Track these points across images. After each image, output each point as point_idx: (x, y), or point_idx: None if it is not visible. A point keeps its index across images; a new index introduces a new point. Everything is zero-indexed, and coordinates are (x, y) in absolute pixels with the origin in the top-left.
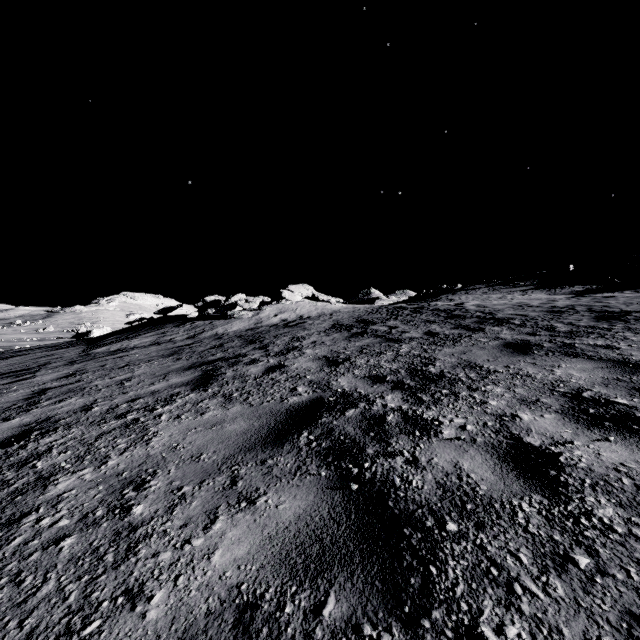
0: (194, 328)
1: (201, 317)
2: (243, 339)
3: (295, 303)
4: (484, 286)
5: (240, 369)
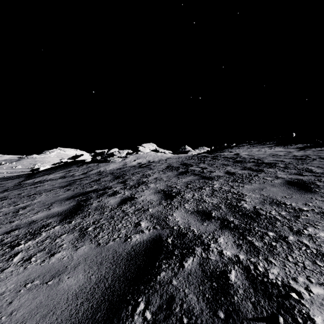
0: (87, 168)
1: (93, 161)
2: (113, 175)
3: (146, 153)
4: (247, 144)
5: (103, 200)
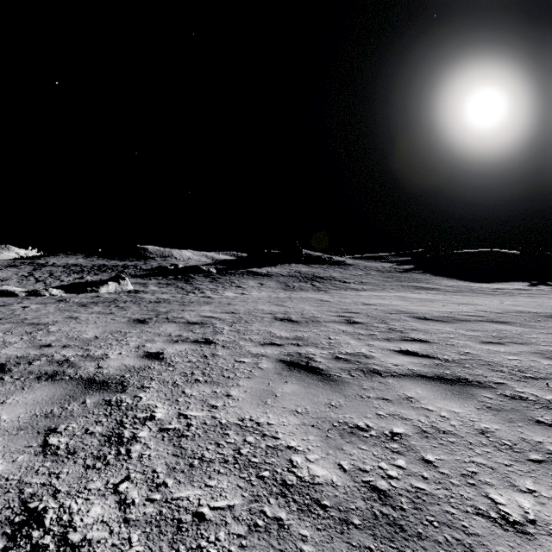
0: None
1: None
2: None
3: None
4: (64, 254)
5: None
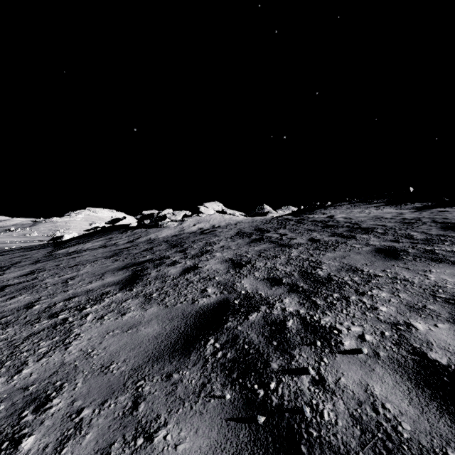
0: (133, 234)
1: (140, 226)
2: (168, 243)
3: (209, 216)
4: (347, 203)
5: (162, 270)
